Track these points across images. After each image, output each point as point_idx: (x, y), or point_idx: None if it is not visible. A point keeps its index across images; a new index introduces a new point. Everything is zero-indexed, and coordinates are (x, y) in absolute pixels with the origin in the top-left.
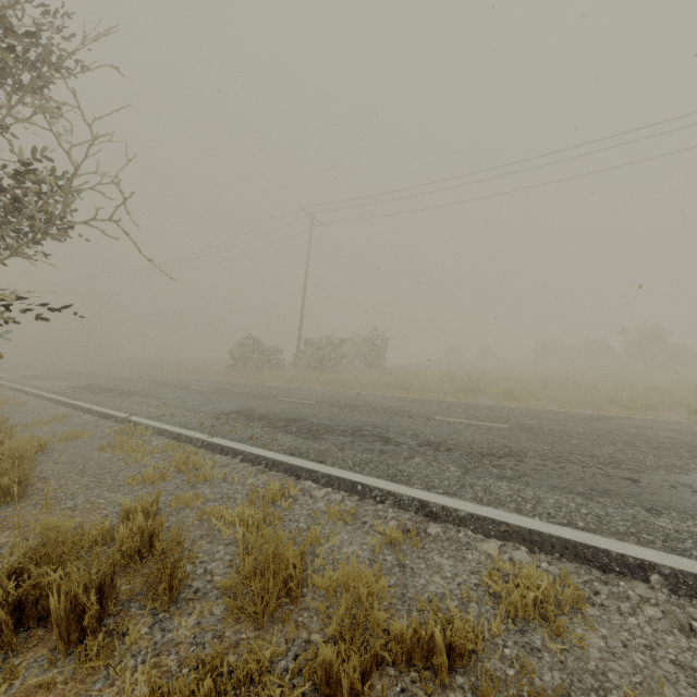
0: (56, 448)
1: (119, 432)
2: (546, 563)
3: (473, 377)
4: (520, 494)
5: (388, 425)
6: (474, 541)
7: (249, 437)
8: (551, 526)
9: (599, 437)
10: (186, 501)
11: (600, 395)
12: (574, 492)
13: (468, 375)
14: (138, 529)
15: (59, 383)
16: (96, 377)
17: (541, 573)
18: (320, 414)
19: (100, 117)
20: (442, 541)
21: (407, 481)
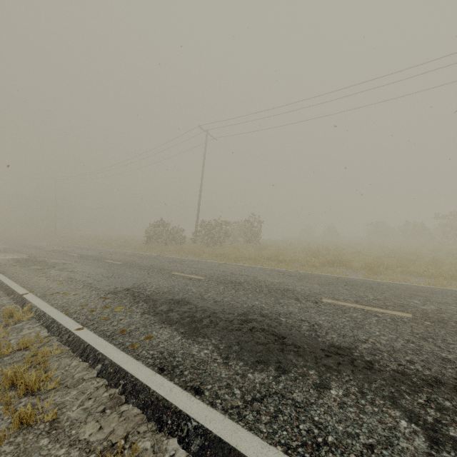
0: None
1: None
2: None
3: (331, 251)
4: None
5: (277, 312)
6: None
7: (122, 330)
8: None
9: None
10: None
11: (454, 270)
12: None
13: (327, 249)
14: None
15: (8, 256)
16: (42, 250)
17: None
18: (206, 293)
19: None
20: None
21: None
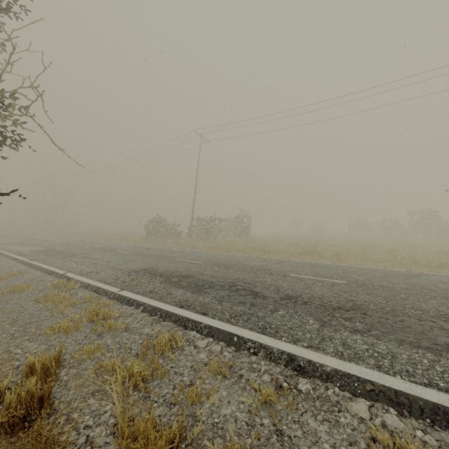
0: (3, 299)
1: (54, 286)
2: (420, 431)
3: (310, 243)
4: (375, 349)
5: (255, 281)
6: (343, 401)
7: (150, 291)
8: (415, 387)
9: (419, 291)
10: (89, 352)
11: (403, 257)
12: (422, 347)
13: (307, 242)
14: (27, 394)
15: (27, 248)
16: (54, 243)
17: (419, 445)
18: (205, 271)
19: (19, 29)
20: (313, 400)
21: (275, 334)
